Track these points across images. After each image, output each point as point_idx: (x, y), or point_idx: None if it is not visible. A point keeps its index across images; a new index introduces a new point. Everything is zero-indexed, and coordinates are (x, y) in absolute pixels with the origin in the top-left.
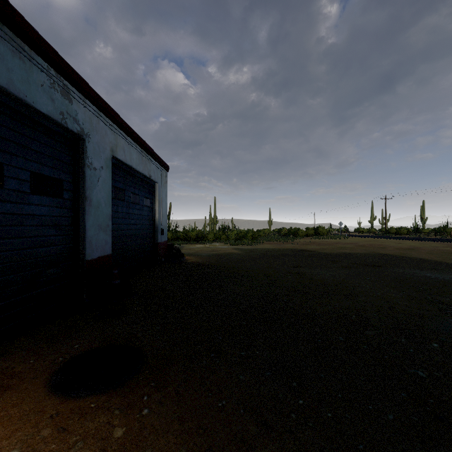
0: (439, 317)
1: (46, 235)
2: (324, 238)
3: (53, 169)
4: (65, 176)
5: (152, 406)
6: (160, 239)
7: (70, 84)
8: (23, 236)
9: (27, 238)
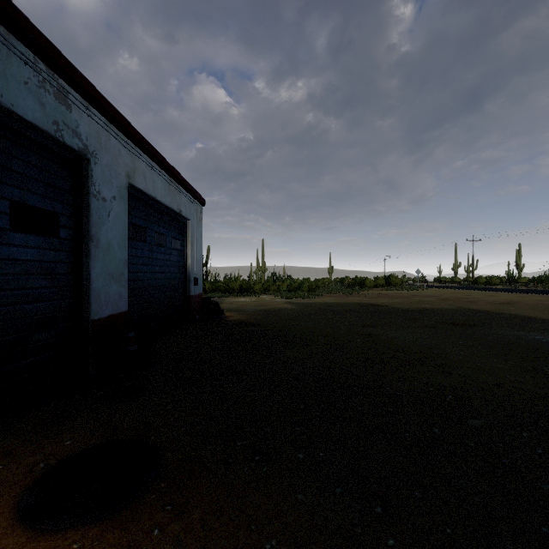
0: None
1: (35, 287)
2: (398, 289)
3: (44, 199)
4: (62, 209)
5: (164, 548)
6: (193, 291)
7: (68, 85)
8: None
9: (6, 291)
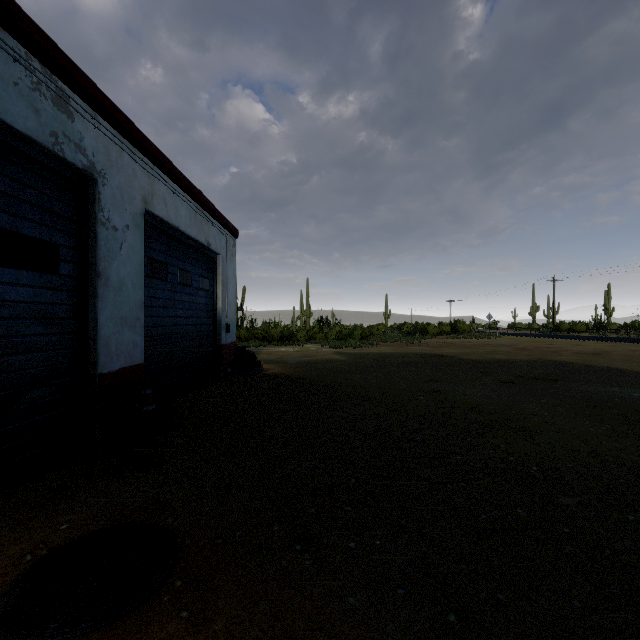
0: None
1: (28, 334)
2: (466, 337)
3: (40, 227)
4: (62, 239)
5: None
6: (225, 340)
7: (69, 88)
8: None
9: None
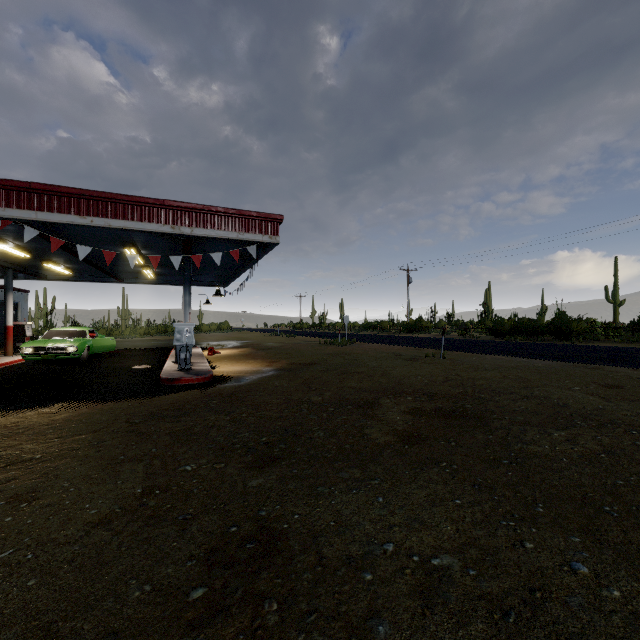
0: None
1: None
2: (216, 332)
3: None
4: None
5: None
6: None
7: None
8: None
9: None
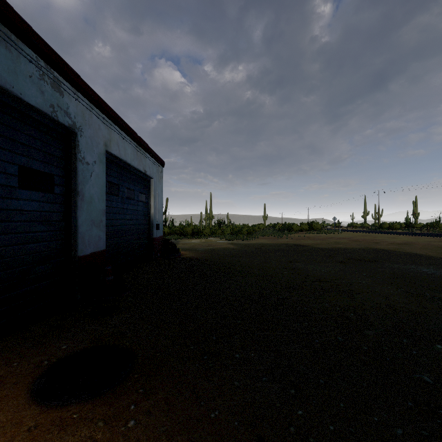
0: (440, 315)
1: (36, 231)
2: (318, 233)
3: (43, 164)
4: (56, 171)
5: (139, 417)
6: (156, 234)
7: (61, 76)
8: (11, 232)
9: (15, 234)
